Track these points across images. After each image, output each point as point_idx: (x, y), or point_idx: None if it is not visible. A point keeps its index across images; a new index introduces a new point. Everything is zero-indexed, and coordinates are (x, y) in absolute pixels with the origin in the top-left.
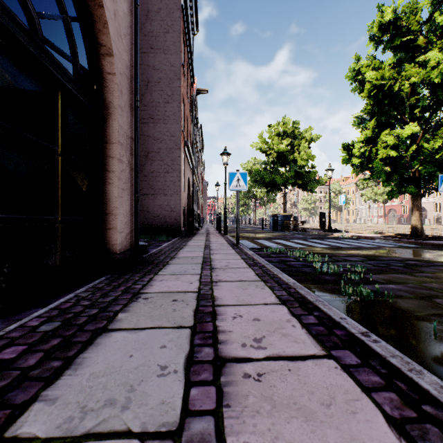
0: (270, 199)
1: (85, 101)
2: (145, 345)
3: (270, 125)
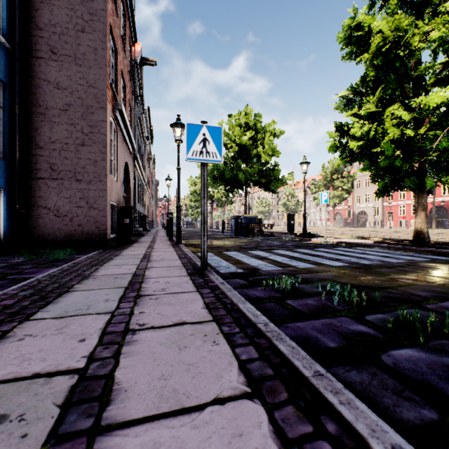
0: (228, 200)
1: None
2: None
3: (231, 115)
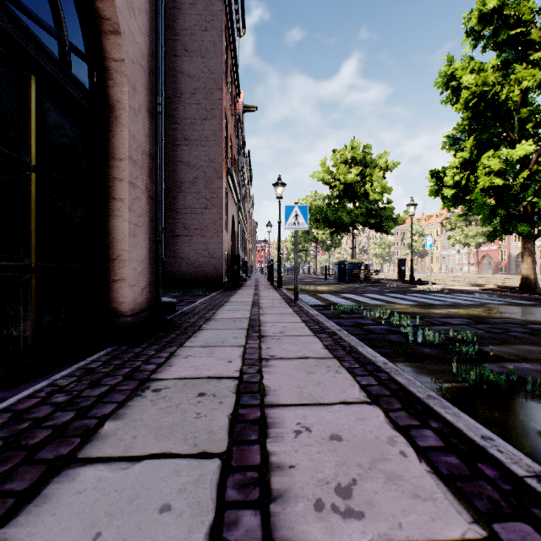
0: (335, 242)
1: (77, 96)
2: (131, 502)
3: (335, 150)
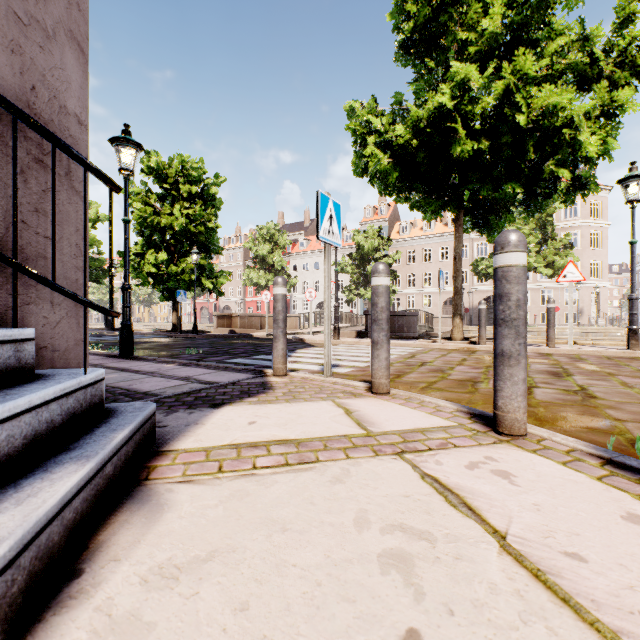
0: None
1: None
2: None
3: None
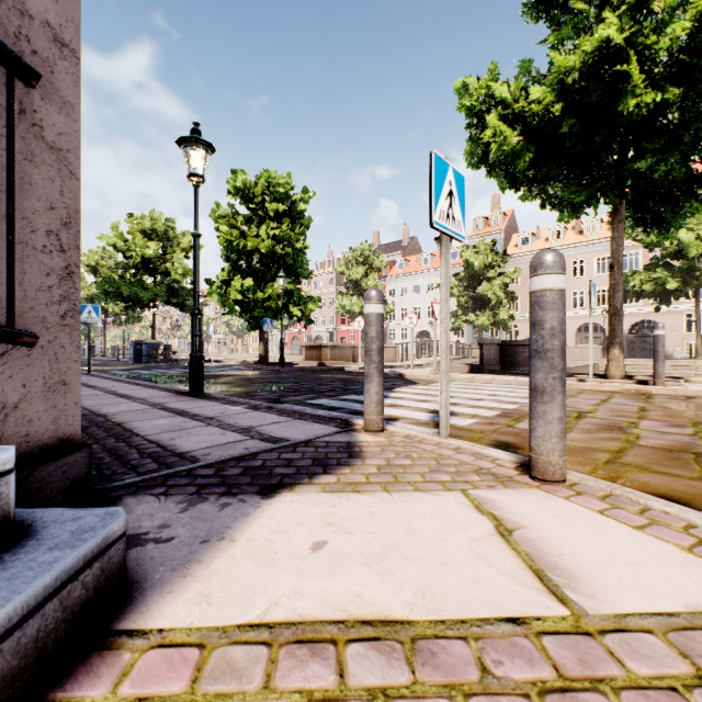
0: (134, 316)
1: None
2: None
3: (132, 215)
